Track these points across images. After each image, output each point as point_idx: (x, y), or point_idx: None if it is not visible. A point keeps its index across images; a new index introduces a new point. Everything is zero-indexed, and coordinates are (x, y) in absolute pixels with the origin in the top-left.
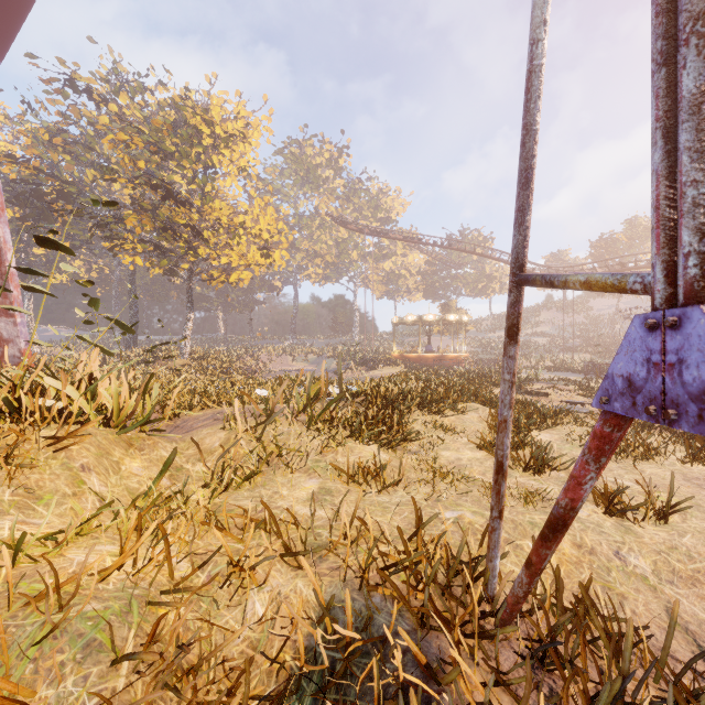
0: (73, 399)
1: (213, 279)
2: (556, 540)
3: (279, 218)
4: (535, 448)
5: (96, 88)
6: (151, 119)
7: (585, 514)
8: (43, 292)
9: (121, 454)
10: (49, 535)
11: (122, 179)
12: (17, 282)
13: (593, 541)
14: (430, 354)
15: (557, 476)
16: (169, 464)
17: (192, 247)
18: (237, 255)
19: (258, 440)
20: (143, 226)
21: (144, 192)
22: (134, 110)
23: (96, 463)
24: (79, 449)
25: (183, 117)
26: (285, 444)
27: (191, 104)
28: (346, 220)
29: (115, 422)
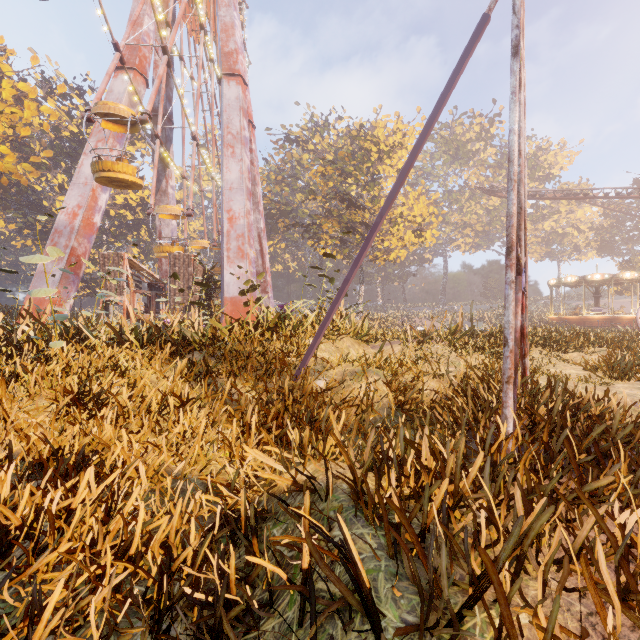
0: (335, 324)
1: (377, 259)
2: (522, 340)
3: (429, 204)
4: (621, 364)
5: (301, 137)
6: (338, 152)
7: (632, 392)
8: (324, 276)
9: (357, 347)
10: (349, 360)
11: (319, 197)
12: (269, 273)
13: (620, 397)
14: (596, 316)
15: (639, 383)
16: (381, 348)
17: (364, 237)
18: (396, 238)
19: (419, 349)
20: (333, 227)
21: (331, 202)
22: (324, 145)
23: (352, 347)
24: (346, 340)
25: (358, 145)
26: (435, 353)
27: (363, 133)
28: (496, 190)
29: (352, 335)
